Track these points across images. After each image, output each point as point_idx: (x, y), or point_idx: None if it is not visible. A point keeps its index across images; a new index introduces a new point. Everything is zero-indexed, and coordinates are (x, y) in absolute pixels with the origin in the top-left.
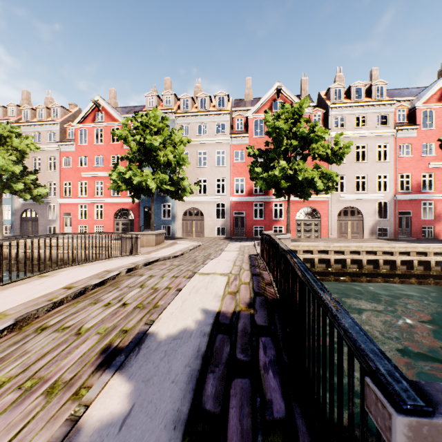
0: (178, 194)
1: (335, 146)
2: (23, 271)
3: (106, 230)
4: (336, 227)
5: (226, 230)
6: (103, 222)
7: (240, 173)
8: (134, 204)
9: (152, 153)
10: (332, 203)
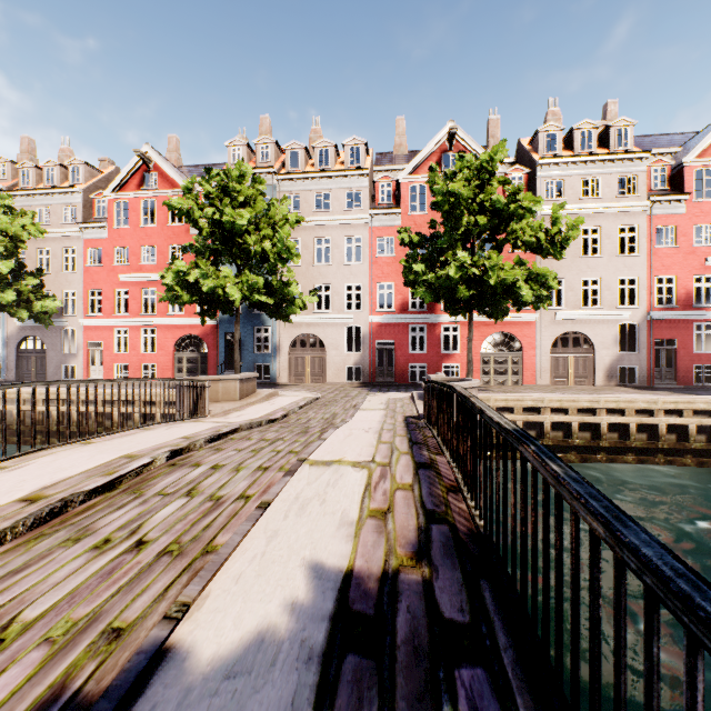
0: (281, 310)
1: (553, 227)
2: (13, 443)
3: (160, 371)
4: (549, 367)
5: (364, 371)
6: (156, 358)
7: (387, 274)
8: (208, 328)
9: (235, 239)
10: (542, 326)
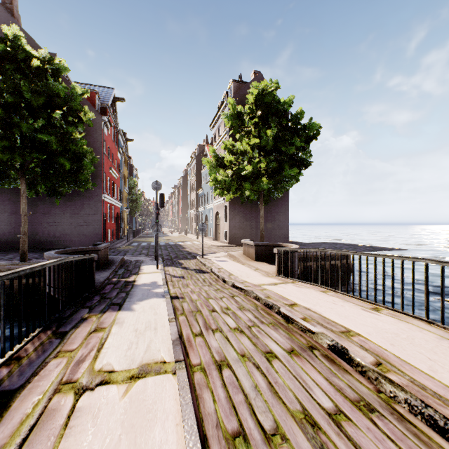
0: None
1: None
2: None
3: None
4: None
5: None
6: None
7: None
8: None
9: None
10: None
